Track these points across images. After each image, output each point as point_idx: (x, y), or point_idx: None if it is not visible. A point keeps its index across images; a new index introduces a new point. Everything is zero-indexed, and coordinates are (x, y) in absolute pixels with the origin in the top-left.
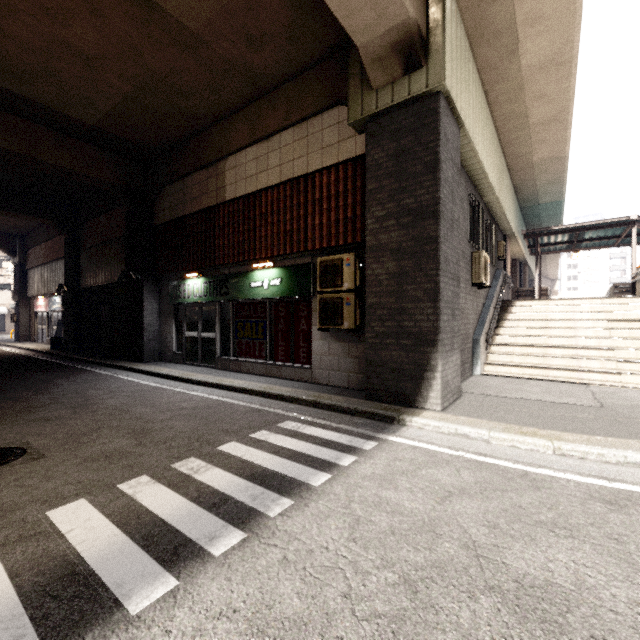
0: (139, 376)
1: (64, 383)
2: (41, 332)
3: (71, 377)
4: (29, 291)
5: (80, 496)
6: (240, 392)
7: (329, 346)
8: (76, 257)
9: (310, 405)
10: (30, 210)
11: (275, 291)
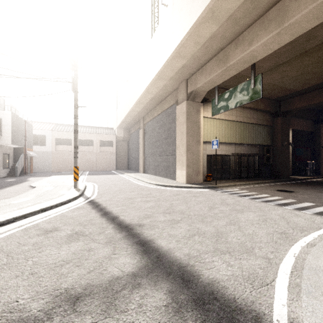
0: None
1: None
2: None
3: None
4: None
5: (271, 195)
6: None
7: None
8: None
9: None
10: None
11: None
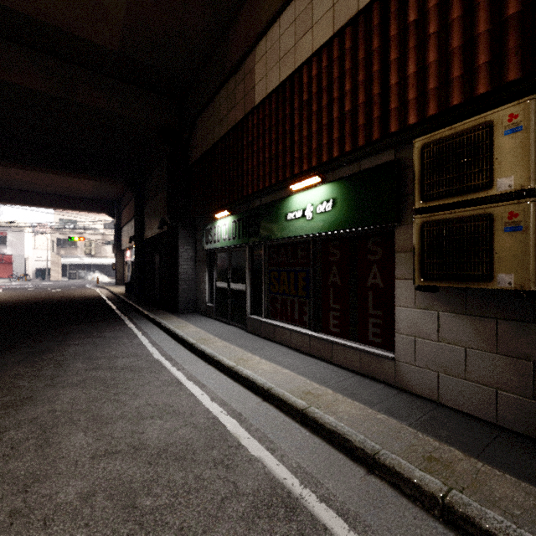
0: (158, 335)
1: (75, 341)
2: (128, 278)
3: (95, 331)
4: (122, 245)
5: None
6: (263, 396)
7: (438, 322)
8: (141, 212)
9: (431, 507)
10: (105, 172)
11: (324, 221)
